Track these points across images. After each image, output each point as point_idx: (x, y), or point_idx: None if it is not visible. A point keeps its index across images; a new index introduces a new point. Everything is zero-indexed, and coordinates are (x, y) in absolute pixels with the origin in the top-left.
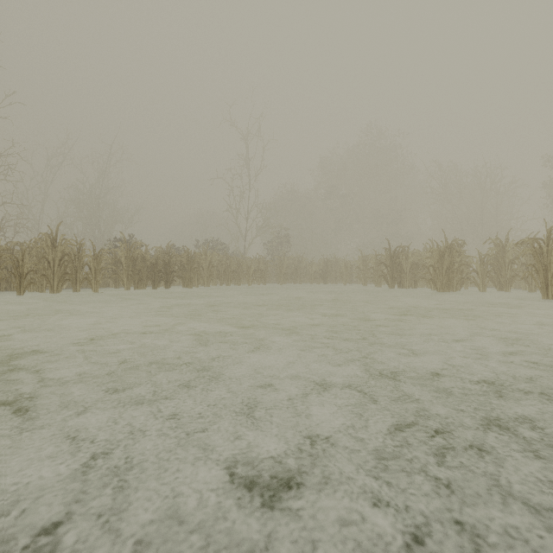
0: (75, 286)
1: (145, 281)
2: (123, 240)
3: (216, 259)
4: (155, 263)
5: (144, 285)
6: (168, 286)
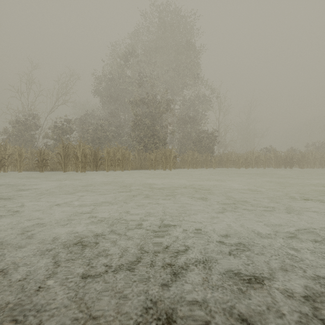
0: (257, 166)
1: (281, 165)
2: (266, 148)
3: (318, 155)
4: (285, 158)
5: (280, 167)
6: (291, 167)
